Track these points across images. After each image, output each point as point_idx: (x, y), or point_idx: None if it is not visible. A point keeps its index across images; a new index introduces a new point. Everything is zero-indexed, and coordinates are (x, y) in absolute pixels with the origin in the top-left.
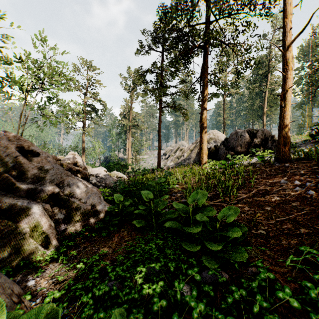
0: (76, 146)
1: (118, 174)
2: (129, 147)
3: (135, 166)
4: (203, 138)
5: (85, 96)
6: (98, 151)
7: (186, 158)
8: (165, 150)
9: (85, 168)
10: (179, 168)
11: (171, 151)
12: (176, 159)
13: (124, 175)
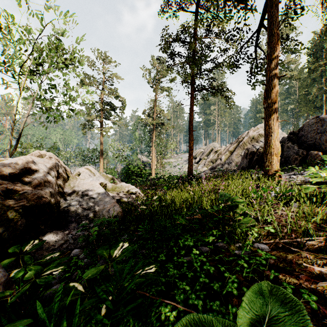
0: (94, 148)
1: (127, 187)
2: (153, 149)
3: (160, 171)
4: (271, 127)
5: (103, 90)
6: (116, 154)
7: (225, 162)
8: (195, 153)
9: (46, 183)
10: (228, 179)
11: (202, 153)
12: (210, 163)
13: (138, 189)
